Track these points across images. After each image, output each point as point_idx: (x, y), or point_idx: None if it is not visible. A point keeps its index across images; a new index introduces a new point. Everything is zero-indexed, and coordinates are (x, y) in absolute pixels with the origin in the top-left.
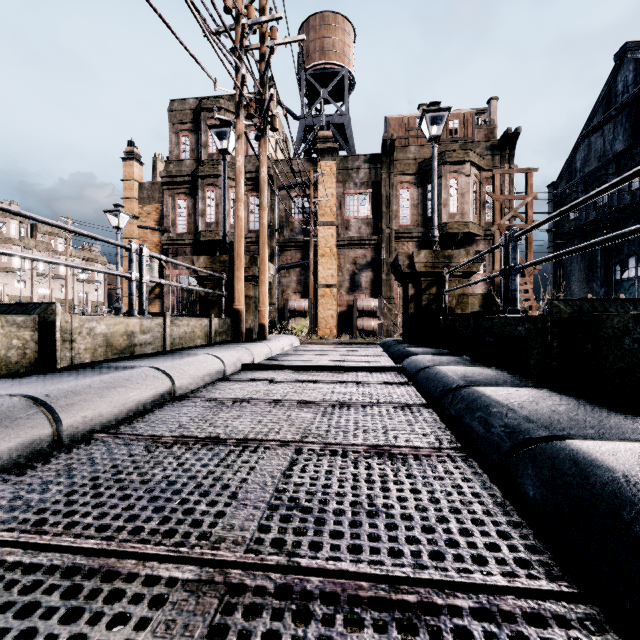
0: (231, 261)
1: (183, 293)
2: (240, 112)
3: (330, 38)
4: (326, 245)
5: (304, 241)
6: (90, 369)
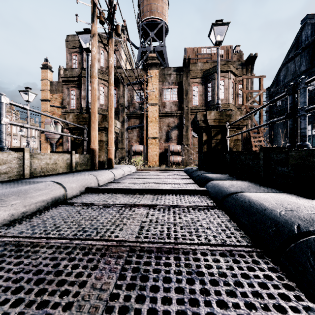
0: (90, 117)
1: None
2: (94, 18)
3: (155, 4)
4: (153, 116)
5: (141, 113)
6: None
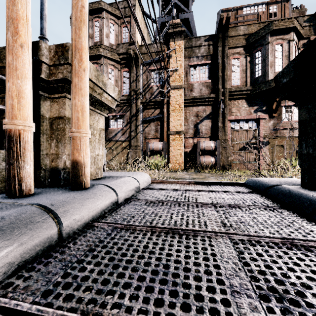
0: None
1: None
2: None
3: None
4: (176, 102)
5: (160, 100)
6: None
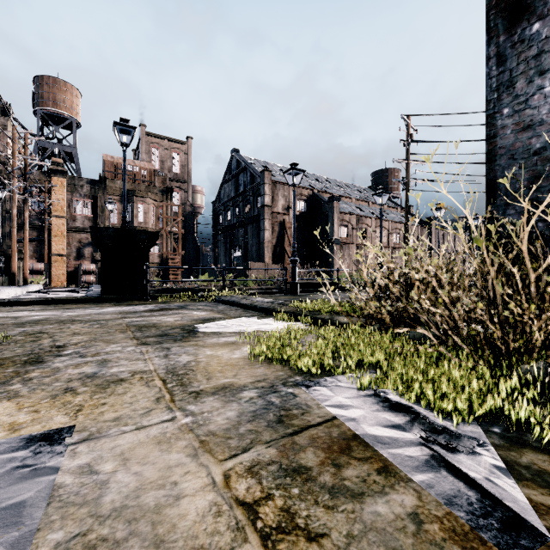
0: (8, 251)
1: None
2: (16, 192)
3: (61, 96)
4: (58, 230)
5: (40, 225)
6: None
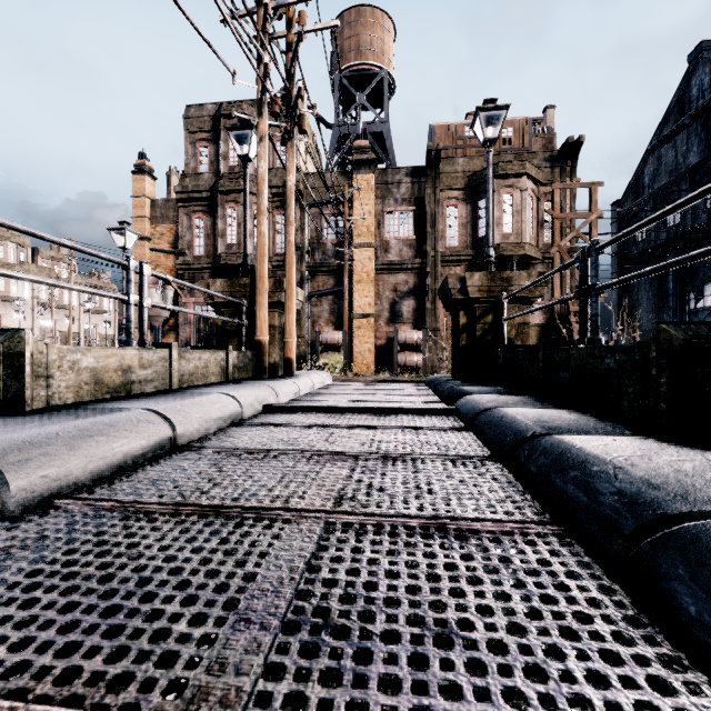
0: (252, 285)
1: (201, 324)
2: (263, 110)
3: (367, 35)
4: (363, 270)
5: (338, 265)
6: (67, 412)
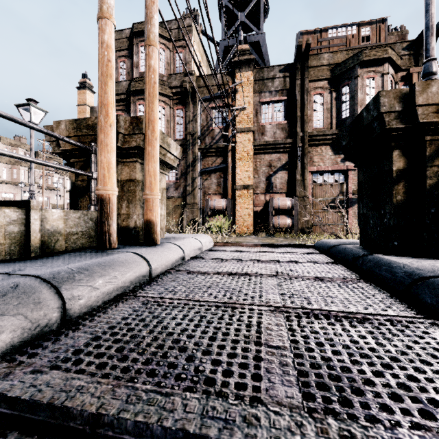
0: None
1: None
2: None
3: None
4: (243, 149)
5: (223, 147)
6: None
